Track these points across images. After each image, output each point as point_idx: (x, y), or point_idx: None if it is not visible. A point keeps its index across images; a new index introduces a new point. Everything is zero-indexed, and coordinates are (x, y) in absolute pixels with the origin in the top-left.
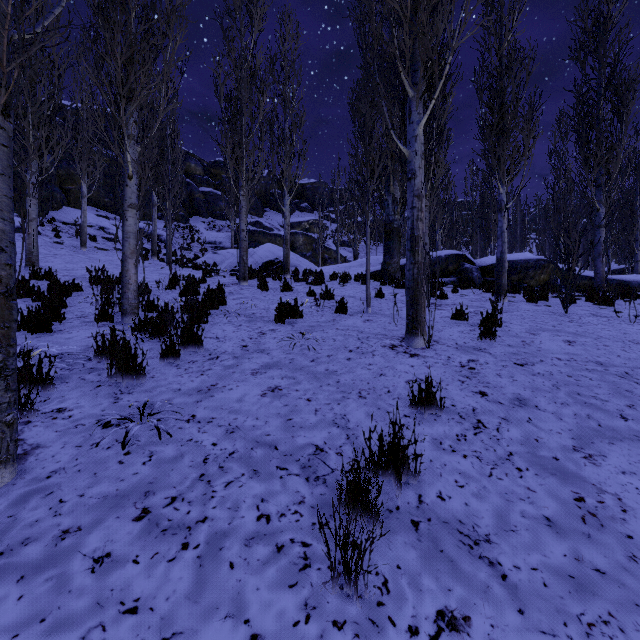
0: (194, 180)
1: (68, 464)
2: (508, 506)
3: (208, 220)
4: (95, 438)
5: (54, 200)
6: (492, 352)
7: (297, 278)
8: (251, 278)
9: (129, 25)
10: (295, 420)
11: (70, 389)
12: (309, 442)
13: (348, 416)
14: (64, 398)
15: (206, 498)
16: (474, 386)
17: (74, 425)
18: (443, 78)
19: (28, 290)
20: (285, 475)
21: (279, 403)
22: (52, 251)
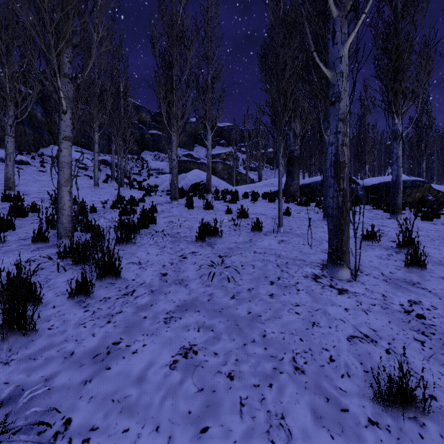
0: (145, 125)
1: None
2: None
3: (154, 153)
4: None
5: (44, 140)
6: (430, 289)
7: (217, 197)
8: (181, 197)
9: None
10: (212, 432)
11: None
12: None
13: (287, 419)
14: None
15: None
16: (442, 353)
17: None
18: None
19: None
20: None
21: (191, 385)
22: (35, 177)
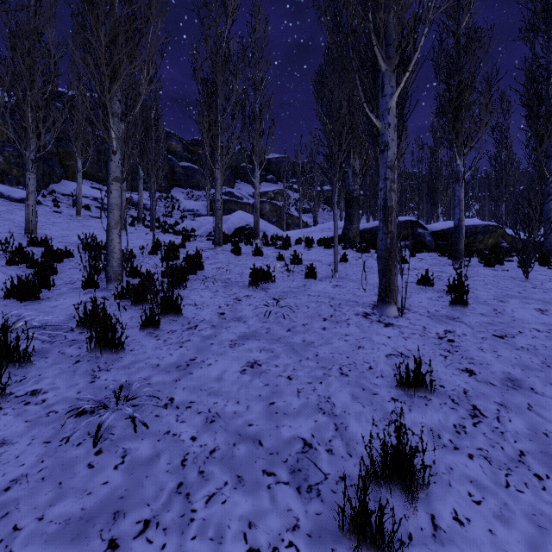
0: (175, 156)
1: (32, 469)
2: (543, 536)
3: (187, 191)
4: (66, 430)
5: (54, 174)
6: (467, 322)
7: (266, 243)
8: (225, 243)
9: (113, 8)
10: (278, 404)
11: (48, 366)
12: (295, 434)
13: (332, 399)
14: (40, 377)
15: (184, 522)
16: (458, 362)
17: (46, 412)
18: (418, 50)
19: (23, 257)
20: (273, 484)
21: (259, 382)
22: (51, 219)
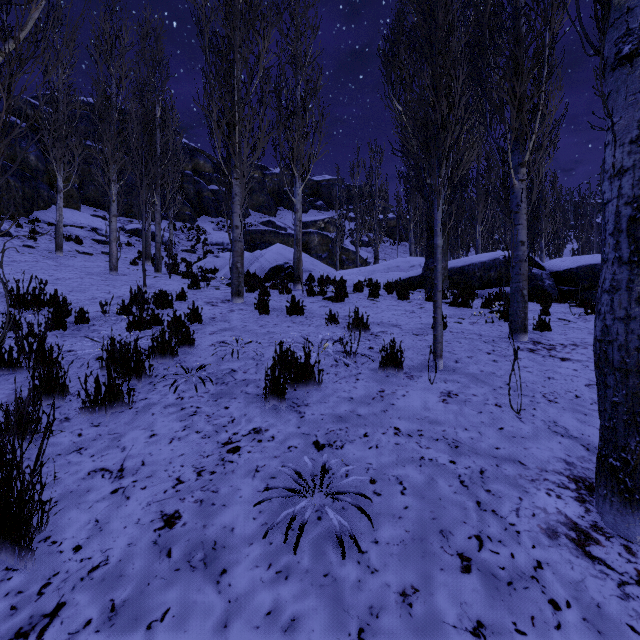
0: (203, 178)
1: None
2: None
3: (217, 220)
4: None
5: (40, 198)
6: None
7: (311, 291)
8: (251, 290)
9: None
10: None
11: None
12: None
13: None
14: None
15: None
16: None
17: None
18: None
19: None
20: None
21: None
22: (13, 257)
